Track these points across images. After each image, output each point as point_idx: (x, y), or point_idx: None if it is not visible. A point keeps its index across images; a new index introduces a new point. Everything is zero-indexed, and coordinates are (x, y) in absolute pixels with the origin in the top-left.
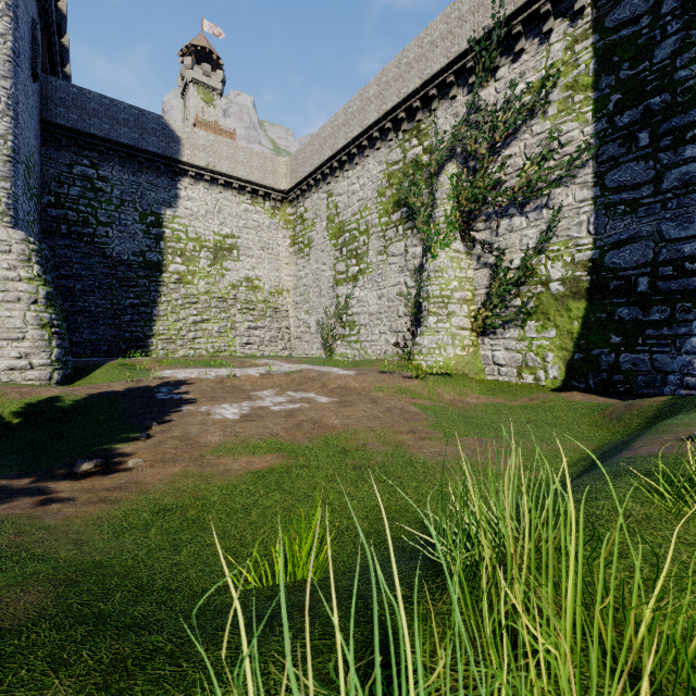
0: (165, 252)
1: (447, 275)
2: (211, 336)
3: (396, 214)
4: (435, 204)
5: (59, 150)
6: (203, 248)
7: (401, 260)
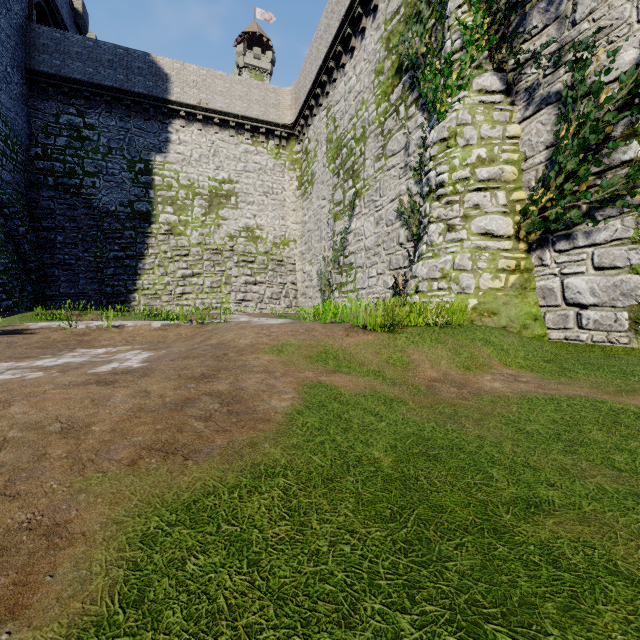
0: (155, 202)
1: (463, 140)
2: (202, 292)
3: (396, 90)
4: (446, 30)
5: (45, 100)
6: (197, 196)
7: (403, 157)
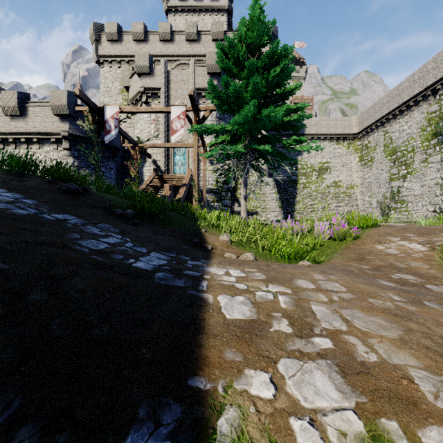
0: (298, 175)
1: None
2: (318, 211)
3: (434, 140)
4: None
5: None
6: (314, 170)
7: (438, 165)
